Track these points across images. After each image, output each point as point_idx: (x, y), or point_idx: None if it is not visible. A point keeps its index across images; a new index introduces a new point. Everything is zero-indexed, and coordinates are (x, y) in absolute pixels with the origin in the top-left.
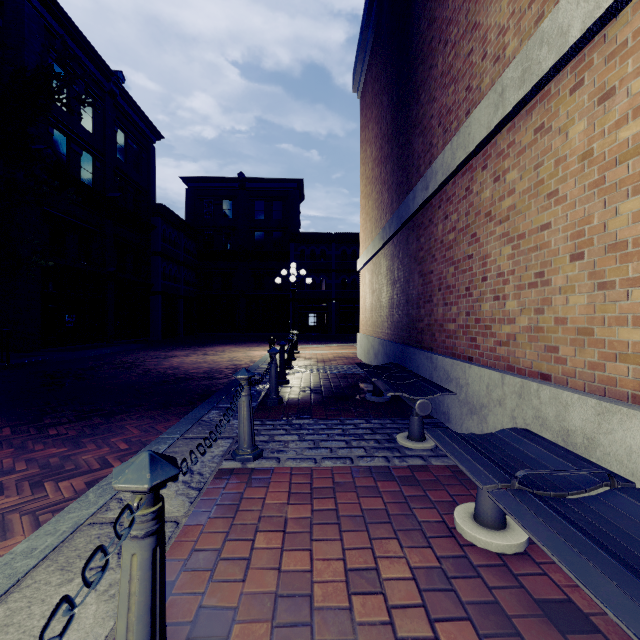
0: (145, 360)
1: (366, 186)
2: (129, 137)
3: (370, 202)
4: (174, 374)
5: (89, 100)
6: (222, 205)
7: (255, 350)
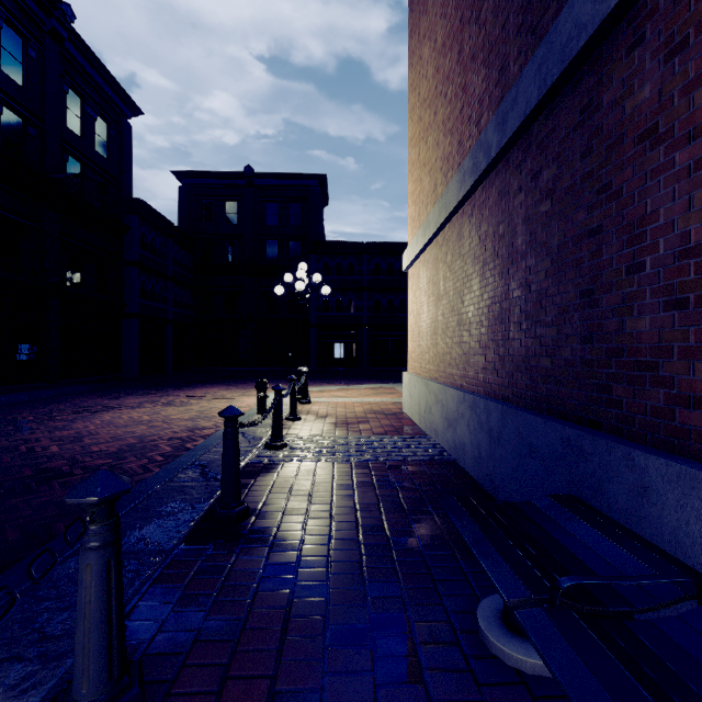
0: (55, 417)
1: (421, 118)
2: (88, 103)
3: (430, 137)
4: (49, 458)
5: (17, 38)
6: (225, 207)
7: (250, 395)
